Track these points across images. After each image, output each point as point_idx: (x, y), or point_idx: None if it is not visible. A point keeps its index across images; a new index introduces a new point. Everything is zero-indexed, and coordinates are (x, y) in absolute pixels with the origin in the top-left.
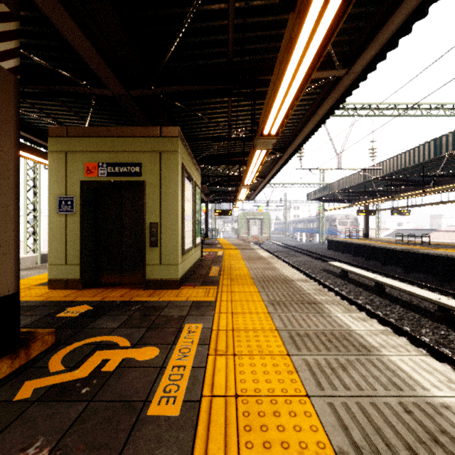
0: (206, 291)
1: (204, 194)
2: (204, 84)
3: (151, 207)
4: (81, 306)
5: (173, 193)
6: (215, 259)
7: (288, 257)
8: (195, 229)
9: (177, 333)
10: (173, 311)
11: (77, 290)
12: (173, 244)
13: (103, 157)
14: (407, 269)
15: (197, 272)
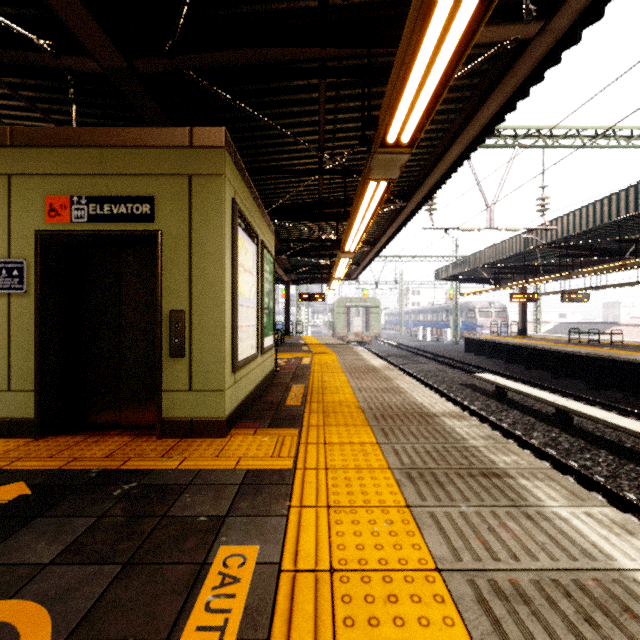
0: (277, 443)
1: (283, 270)
2: (273, 45)
3: (173, 280)
4: (9, 486)
5: (214, 253)
6: (298, 371)
7: (409, 363)
8: (262, 323)
9: (191, 587)
10: (202, 499)
11: (31, 440)
12: (215, 351)
13: (80, 185)
14: (594, 384)
15: (266, 397)
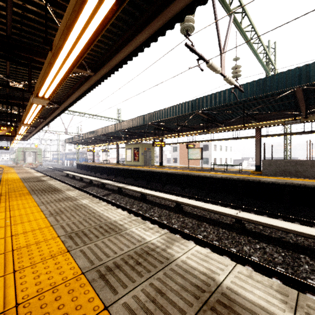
0: None
1: None
2: None
3: None
4: None
5: None
6: None
7: (49, 172)
8: None
9: None
10: None
11: None
12: None
13: None
14: (95, 172)
15: None
